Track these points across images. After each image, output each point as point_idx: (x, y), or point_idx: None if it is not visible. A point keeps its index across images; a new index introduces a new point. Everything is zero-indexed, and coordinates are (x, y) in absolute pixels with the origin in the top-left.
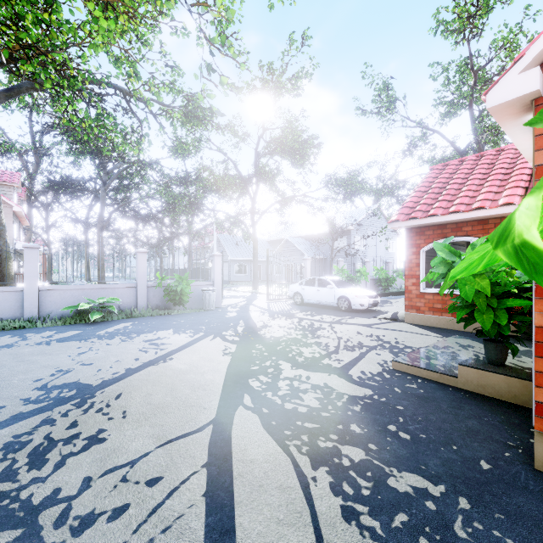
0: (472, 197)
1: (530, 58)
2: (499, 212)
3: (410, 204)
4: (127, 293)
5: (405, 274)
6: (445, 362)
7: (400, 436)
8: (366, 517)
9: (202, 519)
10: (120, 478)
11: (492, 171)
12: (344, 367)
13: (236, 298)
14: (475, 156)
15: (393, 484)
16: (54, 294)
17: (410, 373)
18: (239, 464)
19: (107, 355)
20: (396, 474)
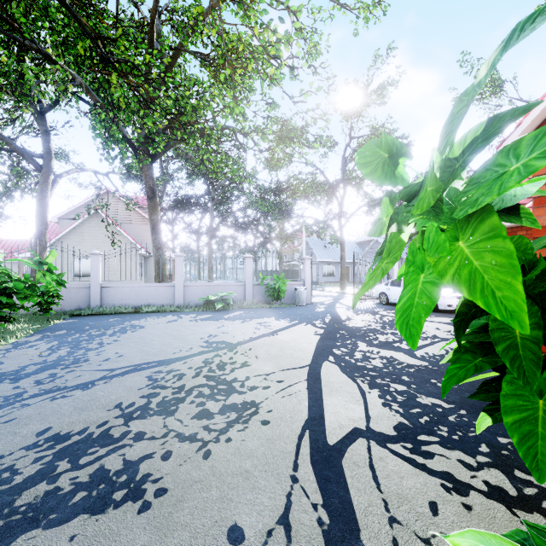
0: None
1: (524, 127)
2: None
3: None
4: (238, 290)
5: None
6: None
7: (437, 385)
8: (396, 407)
9: (306, 395)
10: (263, 378)
11: None
12: (411, 349)
13: (324, 297)
14: None
15: (419, 400)
16: (192, 289)
17: None
18: (325, 382)
19: (235, 330)
20: (424, 397)
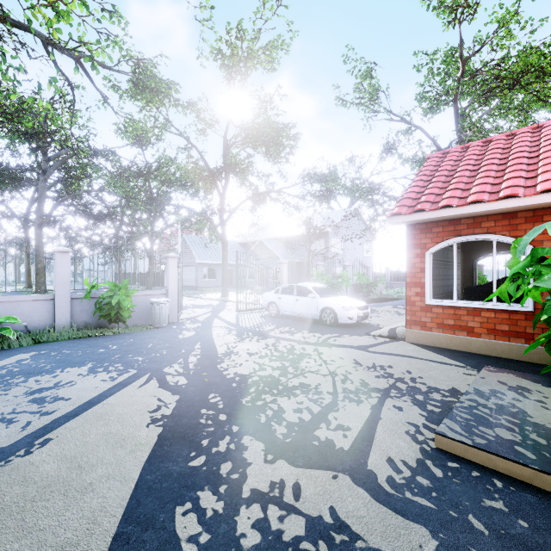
0: (493, 184)
1: None
2: (537, 201)
3: (412, 194)
4: (39, 308)
5: (407, 281)
6: (520, 434)
7: None
8: None
9: None
10: None
11: (511, 155)
12: (355, 449)
13: (200, 308)
14: (481, 142)
15: None
16: None
17: (470, 460)
18: None
19: None
20: None
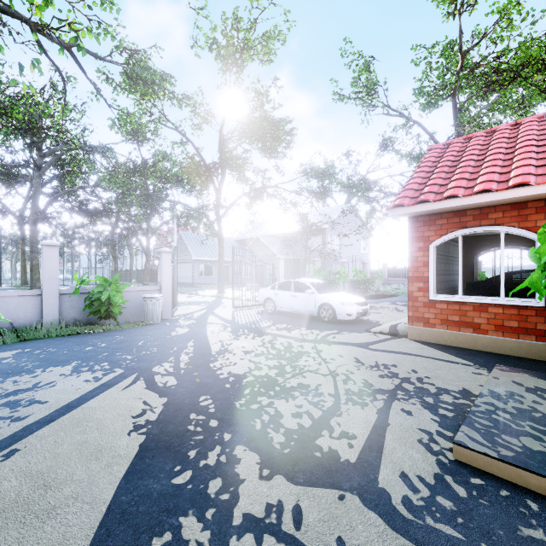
0: (501, 173)
1: None
2: None
3: (414, 185)
4: (26, 304)
5: (409, 276)
6: None
7: None
8: None
9: None
10: None
11: (519, 144)
12: (363, 462)
13: (195, 304)
14: (484, 132)
15: None
16: None
17: (496, 475)
18: None
19: None
20: None
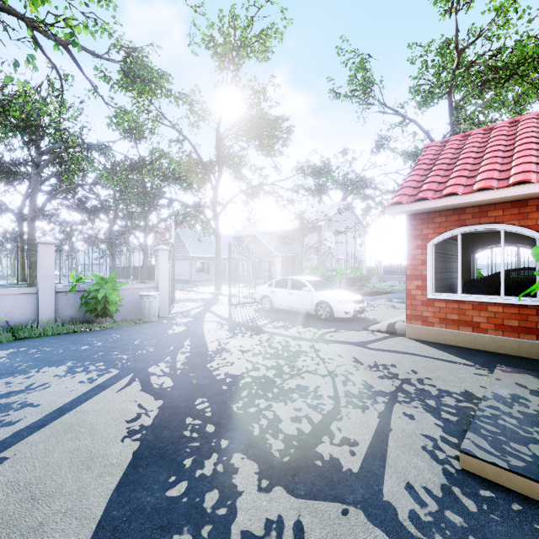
0: (501, 171)
1: None
2: None
3: (412, 183)
4: (22, 303)
5: (407, 274)
6: None
7: None
8: None
9: None
10: None
11: (518, 141)
12: (366, 472)
13: (192, 302)
14: (482, 130)
15: None
16: None
17: (506, 487)
18: None
19: None
20: None
